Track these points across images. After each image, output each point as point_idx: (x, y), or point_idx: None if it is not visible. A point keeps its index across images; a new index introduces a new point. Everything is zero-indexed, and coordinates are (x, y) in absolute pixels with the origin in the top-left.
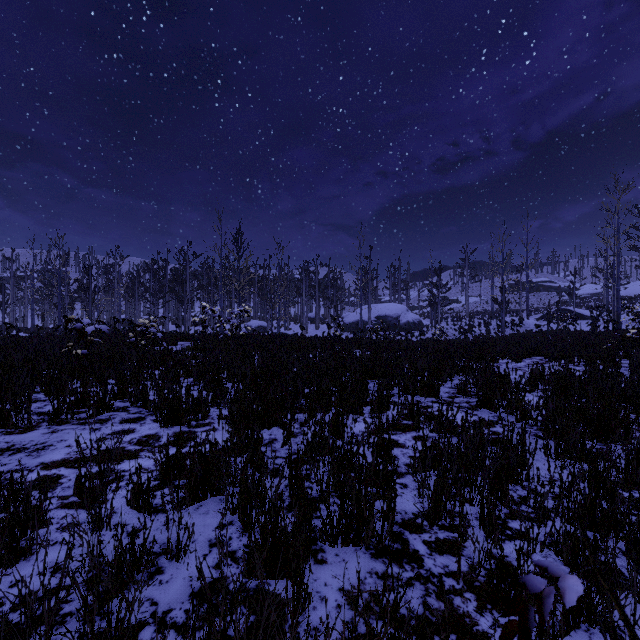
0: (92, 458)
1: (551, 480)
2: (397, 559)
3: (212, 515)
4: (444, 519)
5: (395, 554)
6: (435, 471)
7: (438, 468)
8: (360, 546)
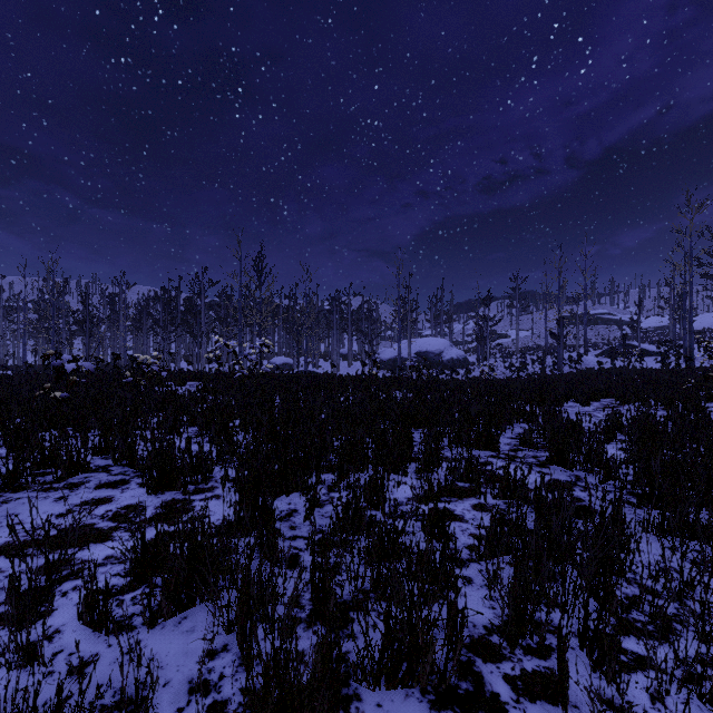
0: (46, 541)
1: (667, 572)
2: (469, 711)
3: (199, 634)
4: (529, 637)
5: (465, 702)
6: (507, 556)
7: (519, 563)
8: (413, 687)
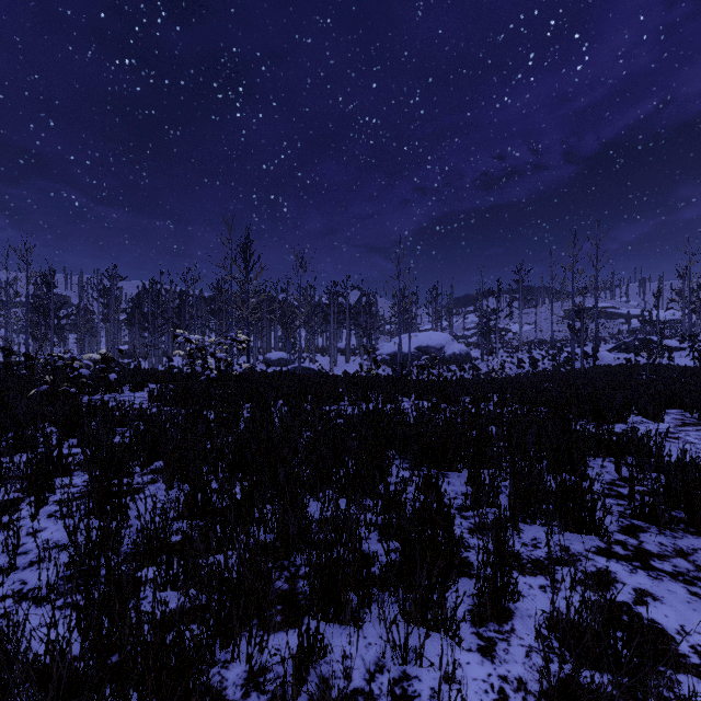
0: None
1: None
2: None
3: None
4: None
5: None
6: None
7: None
8: None
